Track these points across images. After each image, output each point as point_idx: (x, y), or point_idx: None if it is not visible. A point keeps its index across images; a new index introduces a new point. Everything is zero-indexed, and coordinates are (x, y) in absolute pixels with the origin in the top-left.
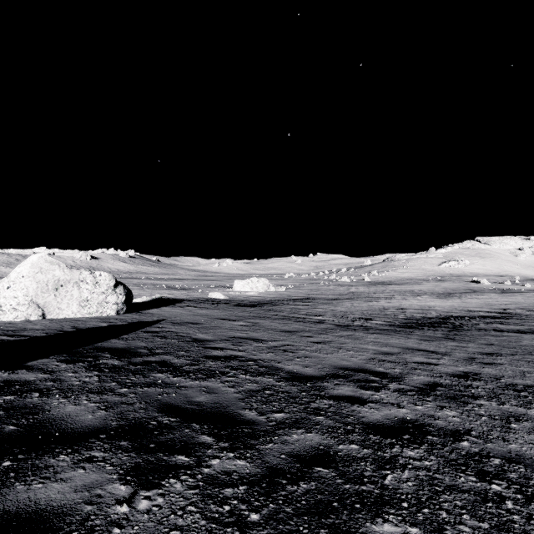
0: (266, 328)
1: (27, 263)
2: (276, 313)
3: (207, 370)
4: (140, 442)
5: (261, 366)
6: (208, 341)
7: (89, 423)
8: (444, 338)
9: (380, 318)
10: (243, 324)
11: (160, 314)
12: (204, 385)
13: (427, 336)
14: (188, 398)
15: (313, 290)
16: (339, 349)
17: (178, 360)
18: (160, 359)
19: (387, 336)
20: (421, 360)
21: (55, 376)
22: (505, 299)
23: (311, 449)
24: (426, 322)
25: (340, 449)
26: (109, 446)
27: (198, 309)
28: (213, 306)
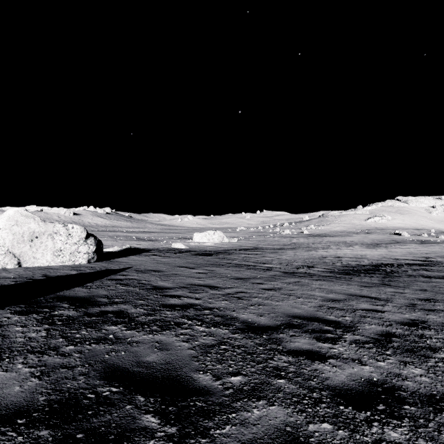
0: (221, 275)
1: (3, 216)
2: (230, 261)
3: (162, 321)
4: (66, 430)
5: (216, 315)
6: (167, 289)
7: (12, 399)
8: (381, 284)
9: (320, 265)
10: (200, 271)
11: (127, 262)
12: (157, 339)
13: (365, 282)
14: (137, 357)
15: (260, 241)
16: (289, 296)
17: (135, 309)
18: (117, 308)
19: (330, 283)
20: (367, 307)
21: (0, 332)
22: (425, 249)
23: (277, 433)
24: (361, 269)
25: (311, 431)
26: (23, 440)
27: (162, 257)
28: (175, 255)
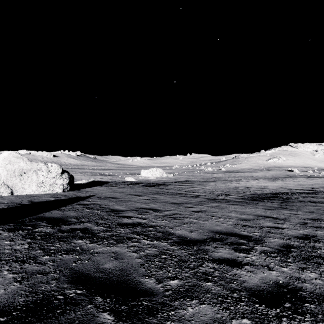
0: (161, 201)
1: None
2: (168, 190)
3: (117, 236)
4: None
5: (158, 232)
6: (121, 211)
7: None
8: (279, 207)
9: (234, 194)
10: (146, 198)
11: (92, 191)
12: (113, 250)
13: (268, 206)
14: (97, 265)
15: (190, 176)
16: (212, 216)
17: (97, 227)
18: (83, 226)
19: (242, 206)
20: (271, 225)
21: None
22: (310, 182)
23: None
24: (265, 196)
25: None
26: None
27: (118, 188)
28: (127, 186)
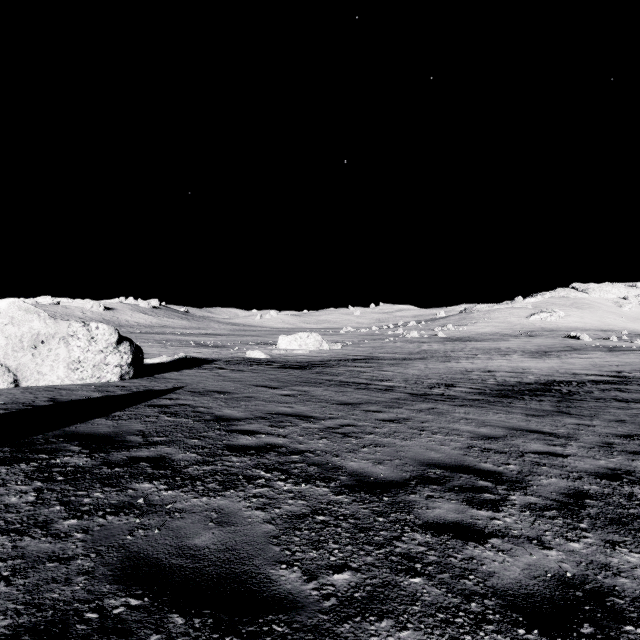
0: (318, 399)
1: None
2: (331, 377)
3: (225, 474)
4: None
5: (310, 464)
6: (235, 420)
7: None
8: (556, 412)
9: (464, 383)
10: (287, 393)
11: (179, 379)
12: (214, 505)
13: (533, 409)
14: (179, 539)
15: (376, 348)
16: (420, 431)
17: (183, 454)
18: (156, 453)
19: (481, 410)
20: (541, 449)
21: None
22: (615, 359)
23: None
24: (525, 389)
25: None
26: None
27: (231, 372)
28: (250, 368)
